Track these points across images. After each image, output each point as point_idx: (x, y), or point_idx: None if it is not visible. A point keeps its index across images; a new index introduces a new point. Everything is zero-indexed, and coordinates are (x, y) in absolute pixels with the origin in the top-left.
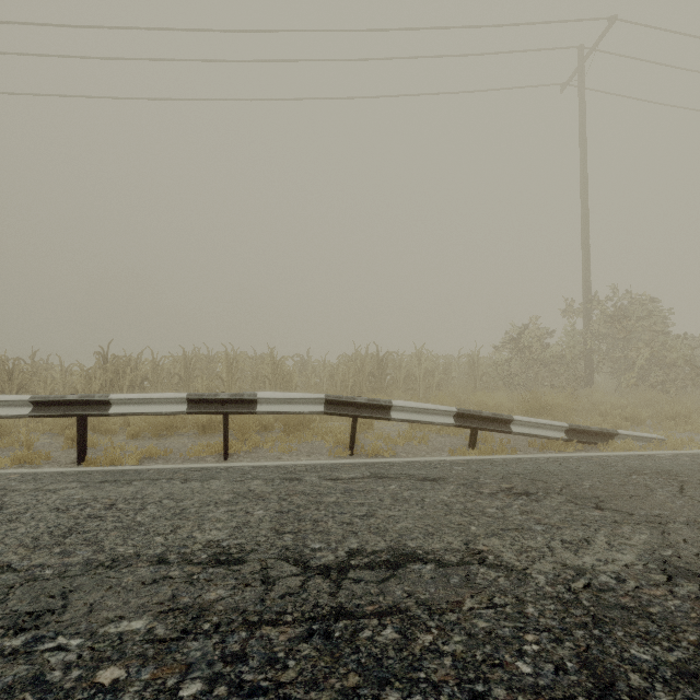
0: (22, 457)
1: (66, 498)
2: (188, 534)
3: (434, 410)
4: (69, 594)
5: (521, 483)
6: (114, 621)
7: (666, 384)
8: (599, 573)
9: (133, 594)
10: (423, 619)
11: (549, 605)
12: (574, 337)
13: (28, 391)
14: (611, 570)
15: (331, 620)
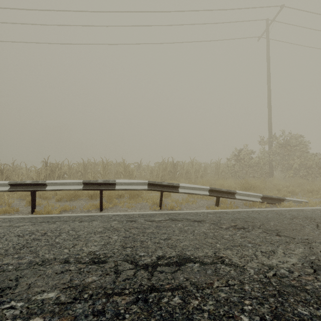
0: (5, 210)
1: (23, 230)
2: (80, 248)
3: (199, 188)
4: (19, 279)
5: (240, 223)
6: (40, 293)
7: (307, 176)
8: (280, 268)
9: (51, 279)
10: (194, 292)
11: (256, 285)
12: (264, 154)
13: (11, 179)
14: (286, 266)
15: (148, 293)
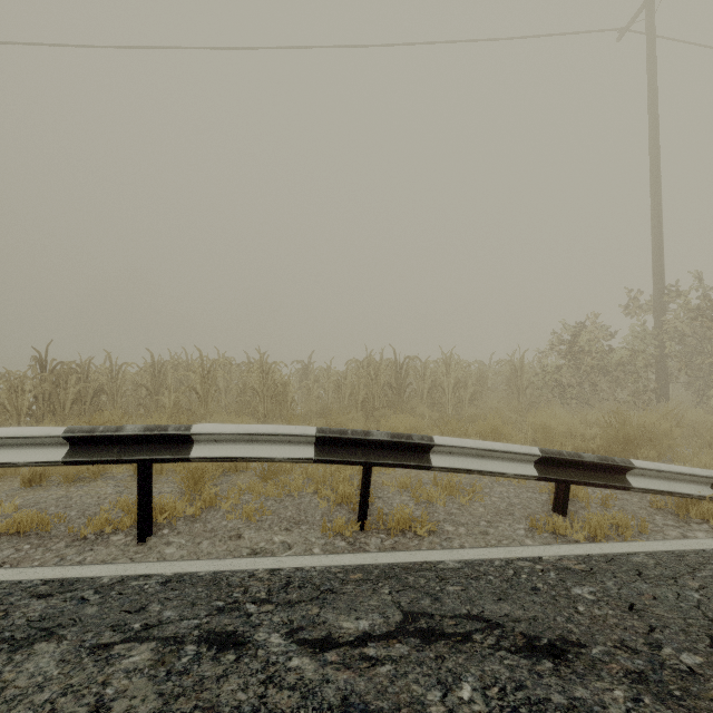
0: None
1: None
2: None
3: (504, 453)
4: None
5: None
6: None
7: None
8: None
9: None
10: None
11: None
12: (644, 338)
13: None
14: None
15: None
